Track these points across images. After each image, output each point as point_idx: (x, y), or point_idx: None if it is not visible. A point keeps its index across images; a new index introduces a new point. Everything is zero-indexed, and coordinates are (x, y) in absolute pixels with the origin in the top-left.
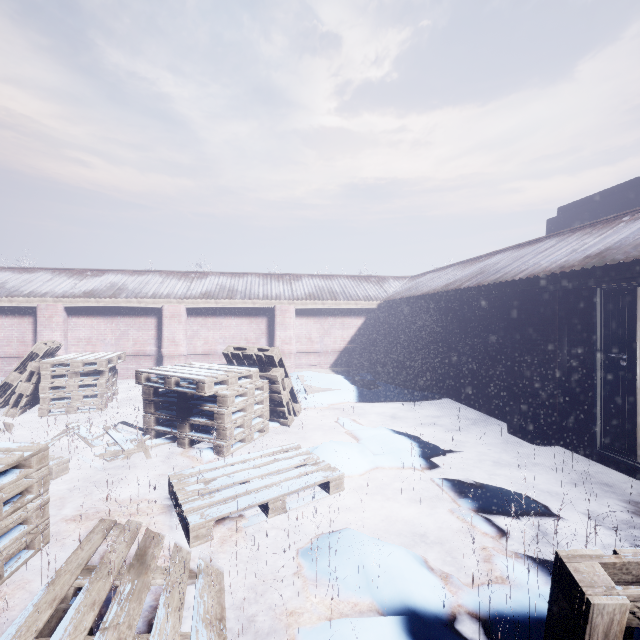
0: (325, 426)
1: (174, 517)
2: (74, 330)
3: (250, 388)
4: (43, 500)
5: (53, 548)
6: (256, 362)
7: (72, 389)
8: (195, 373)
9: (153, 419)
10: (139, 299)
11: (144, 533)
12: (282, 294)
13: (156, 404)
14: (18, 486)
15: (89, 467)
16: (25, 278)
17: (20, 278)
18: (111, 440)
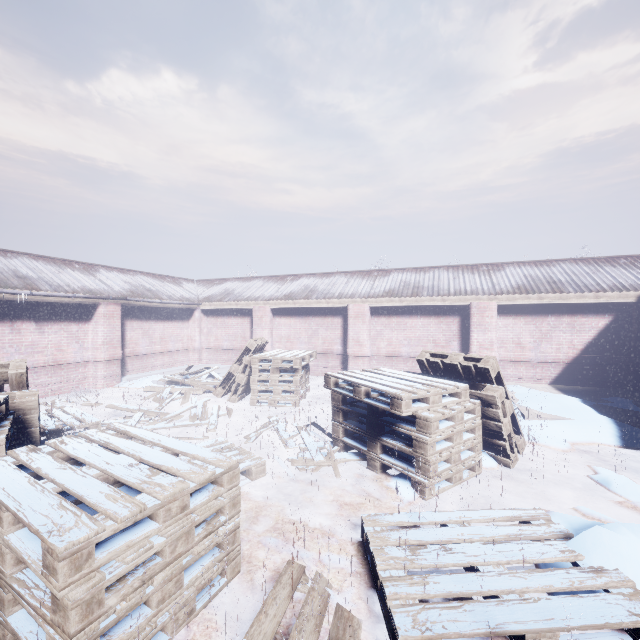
0: (572, 479)
1: (371, 588)
2: (277, 329)
3: (458, 410)
4: (234, 524)
5: (243, 582)
6: (461, 374)
7: (273, 383)
8: (387, 384)
9: (341, 429)
10: (327, 299)
11: (335, 606)
12: (479, 288)
13: (344, 413)
14: (210, 507)
15: (283, 473)
16: (246, 285)
17: (243, 286)
18: (302, 444)
